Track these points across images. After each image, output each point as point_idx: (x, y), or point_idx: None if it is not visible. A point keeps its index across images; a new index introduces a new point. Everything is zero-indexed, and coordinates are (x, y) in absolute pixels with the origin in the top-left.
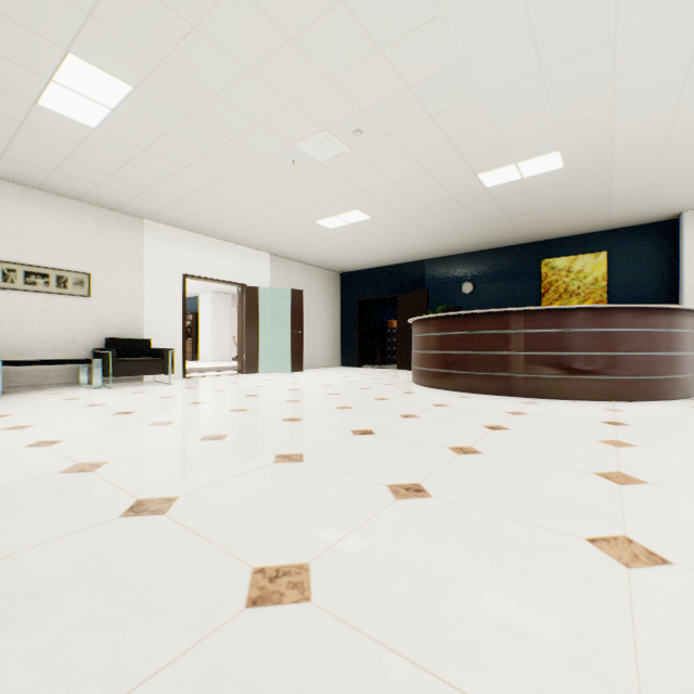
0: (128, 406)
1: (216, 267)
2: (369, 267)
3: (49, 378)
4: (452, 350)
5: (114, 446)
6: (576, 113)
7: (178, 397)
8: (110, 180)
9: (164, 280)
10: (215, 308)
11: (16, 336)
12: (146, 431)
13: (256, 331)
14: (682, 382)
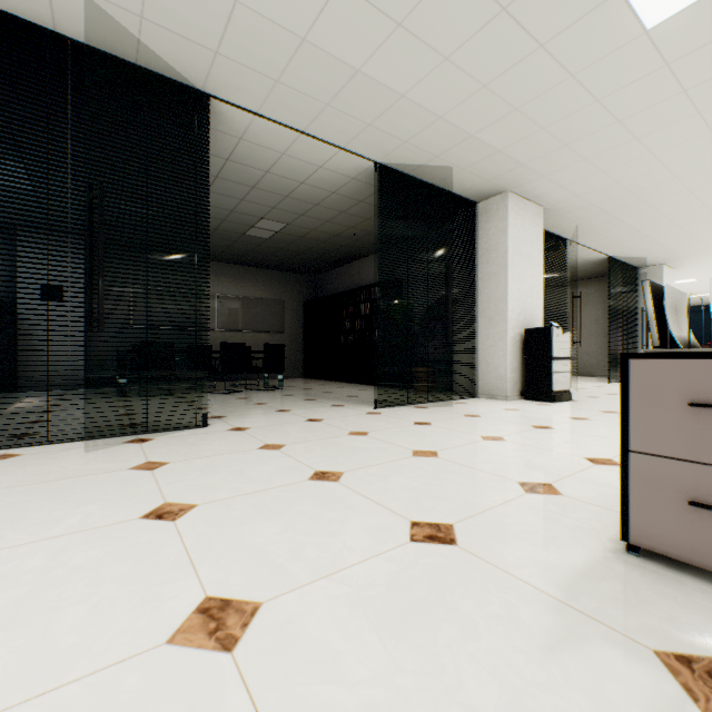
0: None
1: None
2: None
3: None
4: None
5: None
6: None
7: None
8: None
9: None
10: None
11: None
12: None
13: None
14: None
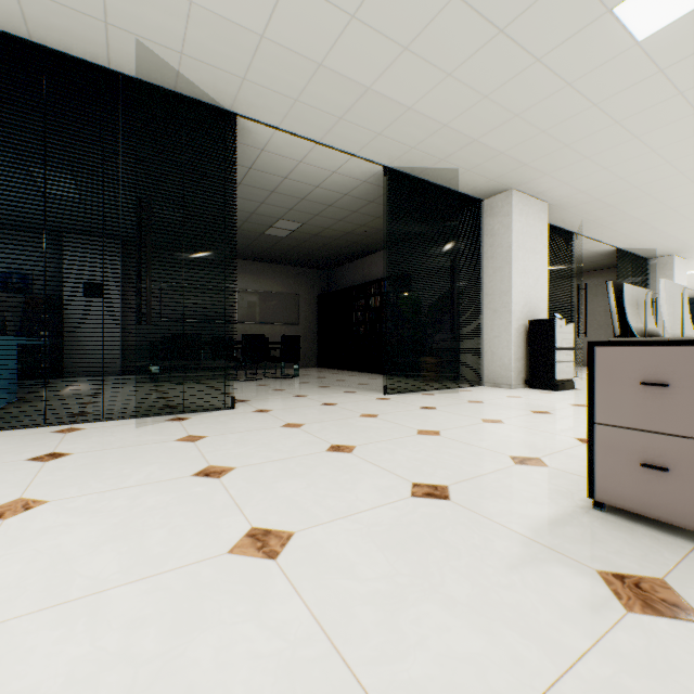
0: None
1: None
2: None
3: None
4: None
5: None
6: None
7: None
8: None
9: None
10: None
11: None
12: None
13: None
14: None
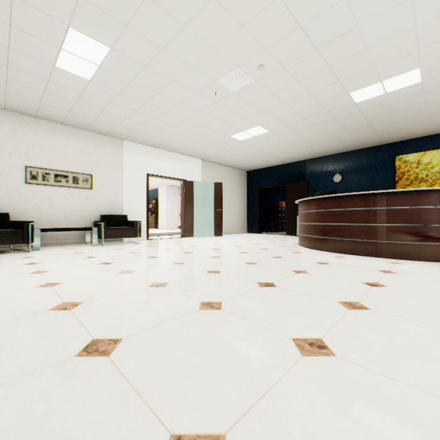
0: (109, 258)
1: (167, 169)
2: (266, 166)
3: (68, 239)
4: (329, 222)
5: (91, 288)
6: (438, 33)
7: (141, 252)
8: (101, 115)
9: (135, 178)
10: (168, 196)
11: (50, 213)
12: (115, 277)
13: (192, 209)
14: None
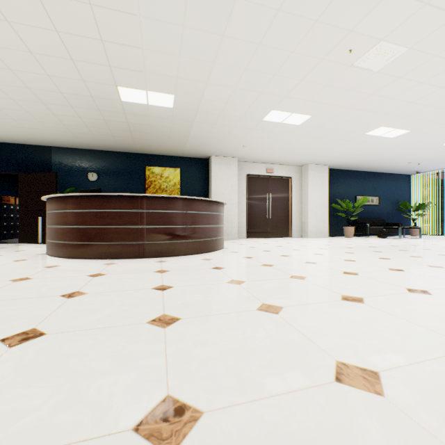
0: None
1: None
2: None
3: None
4: (96, 225)
5: None
6: (191, 73)
7: None
8: None
9: None
10: None
11: None
12: None
13: None
14: (223, 240)
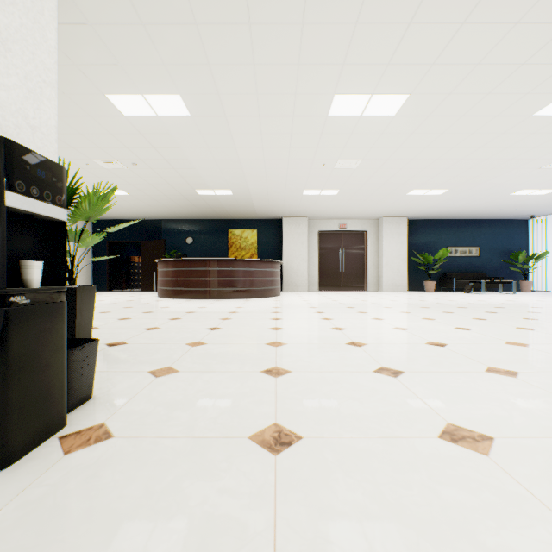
0: None
1: None
2: (119, 218)
3: None
4: (183, 278)
5: None
6: (234, 181)
7: None
8: None
9: None
10: None
11: None
12: None
13: None
14: (274, 290)
